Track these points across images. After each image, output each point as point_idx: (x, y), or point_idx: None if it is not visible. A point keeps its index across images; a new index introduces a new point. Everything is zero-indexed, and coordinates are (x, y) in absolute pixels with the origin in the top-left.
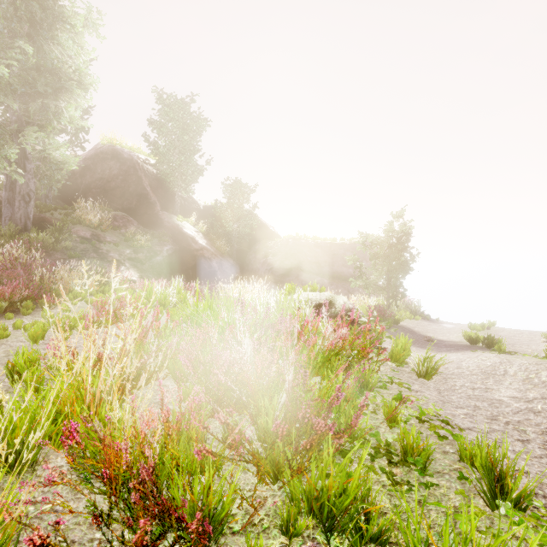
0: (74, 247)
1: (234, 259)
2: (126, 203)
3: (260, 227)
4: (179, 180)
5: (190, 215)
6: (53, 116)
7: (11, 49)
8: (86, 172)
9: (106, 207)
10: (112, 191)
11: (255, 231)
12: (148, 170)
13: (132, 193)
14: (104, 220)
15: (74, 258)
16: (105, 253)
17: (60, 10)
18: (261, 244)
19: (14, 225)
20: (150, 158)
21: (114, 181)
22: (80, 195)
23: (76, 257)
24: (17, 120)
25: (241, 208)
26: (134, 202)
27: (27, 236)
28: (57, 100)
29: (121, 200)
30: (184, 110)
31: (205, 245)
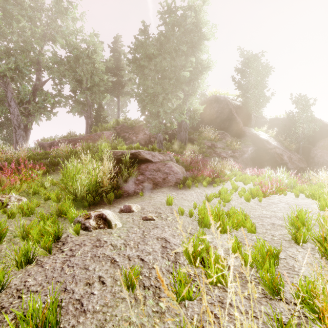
0: (205, 151)
1: (300, 154)
2: (222, 125)
3: (322, 128)
4: (254, 105)
5: (260, 126)
6: (196, 88)
7: (187, 63)
8: (202, 112)
9: (213, 129)
10: (214, 120)
11: (317, 131)
12: (234, 104)
13: (225, 119)
14: (216, 136)
15: (207, 157)
16: (219, 153)
17: (203, 34)
18: (325, 140)
19: (181, 142)
20: (233, 96)
21: (216, 114)
22: (199, 124)
23: (207, 156)
24: (183, 95)
25: (307, 115)
26: (227, 123)
27: (189, 147)
28: (197, 80)
29: (219, 124)
30: (257, 60)
31: (276, 145)
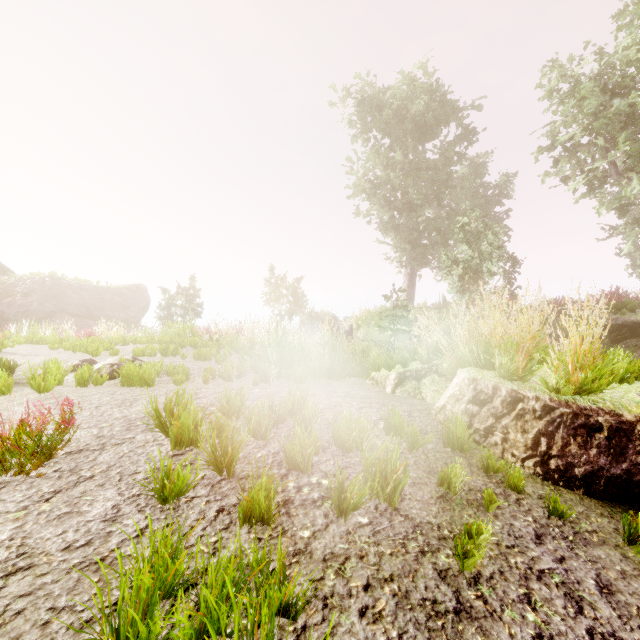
0: None
1: None
2: None
3: None
4: None
5: None
6: None
7: None
8: None
9: None
10: None
11: None
12: None
13: None
14: None
15: None
16: None
17: None
18: None
19: None
20: None
21: None
22: None
23: None
24: None
25: None
26: None
27: None
28: None
29: None
30: None
31: None
